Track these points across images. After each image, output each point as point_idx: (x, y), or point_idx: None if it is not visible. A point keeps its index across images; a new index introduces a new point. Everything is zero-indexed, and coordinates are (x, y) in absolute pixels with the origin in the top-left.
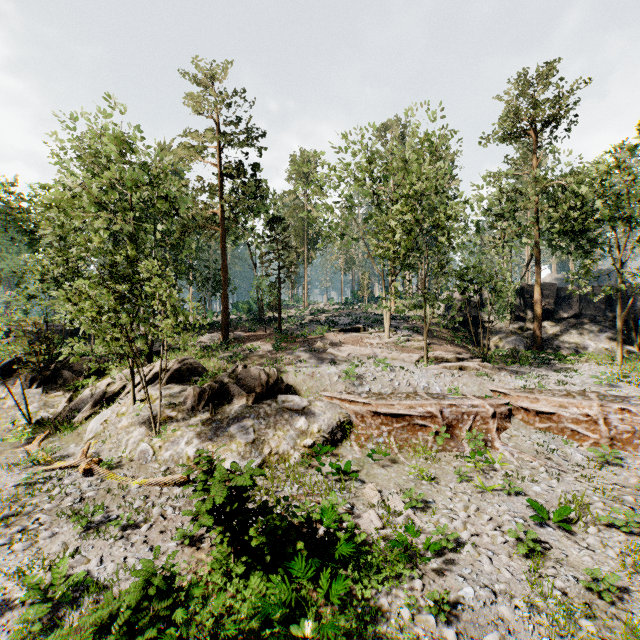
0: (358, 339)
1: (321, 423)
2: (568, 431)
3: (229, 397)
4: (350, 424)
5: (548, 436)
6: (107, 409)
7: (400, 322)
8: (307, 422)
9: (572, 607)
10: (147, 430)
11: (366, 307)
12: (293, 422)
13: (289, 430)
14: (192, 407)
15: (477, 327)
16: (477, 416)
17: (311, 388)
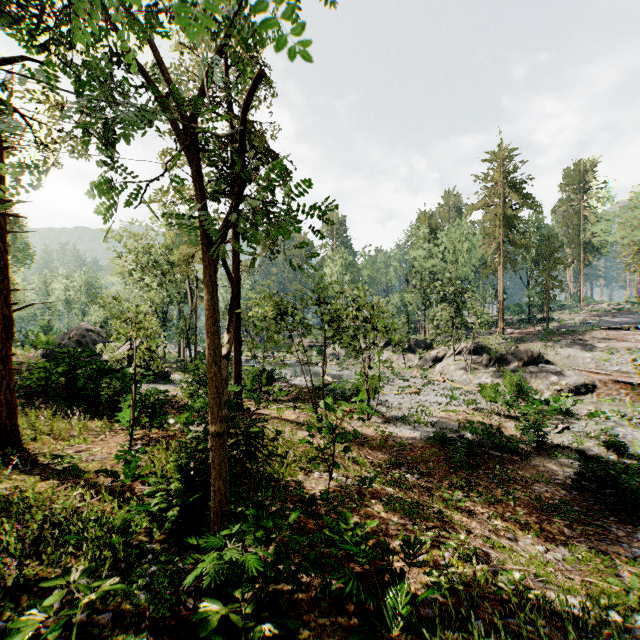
0: (623, 336)
1: (568, 381)
2: None
3: (507, 362)
4: (594, 387)
5: None
6: (442, 362)
7: None
8: (558, 379)
9: None
10: (464, 372)
11: None
12: (548, 377)
13: (545, 381)
14: (485, 365)
15: None
16: None
17: (566, 364)
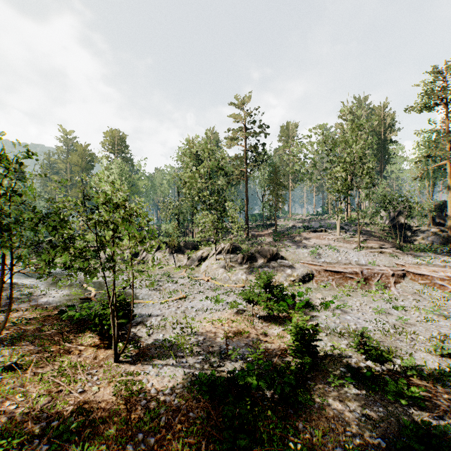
0: (320, 236)
1: (298, 272)
2: (436, 285)
3: (255, 259)
4: (313, 275)
5: (424, 287)
6: (206, 262)
7: (350, 227)
8: (291, 271)
9: (387, 324)
10: (224, 270)
11: (329, 217)
12: (285, 271)
13: (283, 274)
14: (240, 262)
15: (407, 230)
16: (383, 275)
17: (293, 258)
